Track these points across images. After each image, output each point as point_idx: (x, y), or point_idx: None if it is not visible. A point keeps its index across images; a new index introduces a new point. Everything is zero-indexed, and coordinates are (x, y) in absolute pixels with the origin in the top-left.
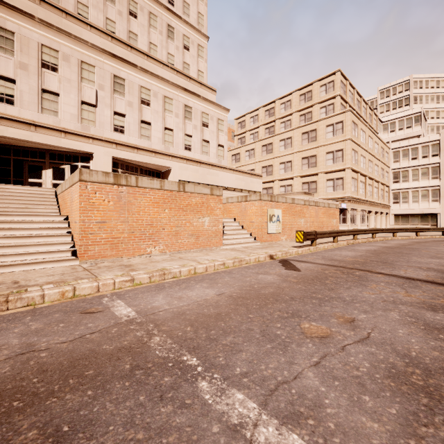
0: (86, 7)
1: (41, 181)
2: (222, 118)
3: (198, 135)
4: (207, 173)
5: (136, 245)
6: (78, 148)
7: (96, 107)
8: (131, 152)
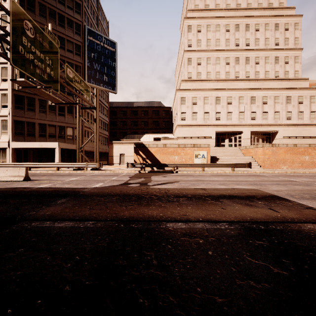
0: (238, 72)
1: (225, 143)
2: (313, 95)
3: (295, 110)
4: (302, 130)
5: (278, 165)
6: (238, 130)
7: (244, 112)
8: (258, 127)
